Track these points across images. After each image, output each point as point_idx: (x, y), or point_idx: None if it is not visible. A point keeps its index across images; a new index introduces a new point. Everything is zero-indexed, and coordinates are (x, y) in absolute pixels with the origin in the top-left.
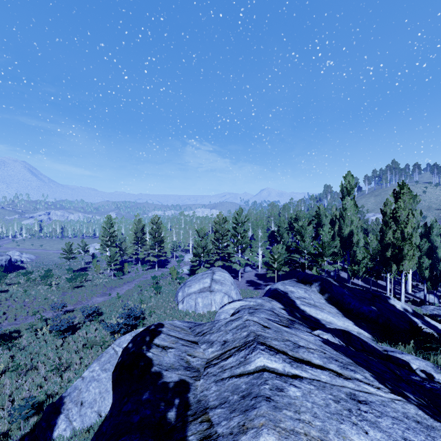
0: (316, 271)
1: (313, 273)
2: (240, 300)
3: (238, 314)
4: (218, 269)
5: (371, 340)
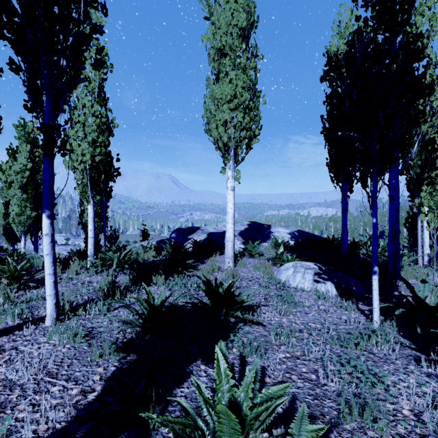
0: None
1: None
2: None
3: None
4: None
5: None
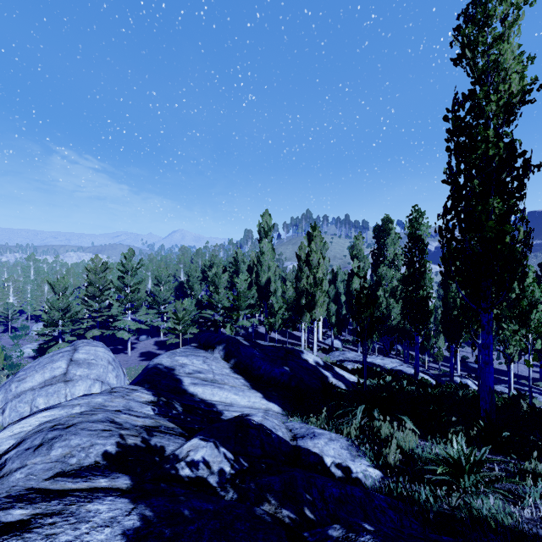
0: (231, 329)
1: (227, 332)
2: (52, 407)
3: (14, 452)
4: (87, 342)
5: (282, 416)
